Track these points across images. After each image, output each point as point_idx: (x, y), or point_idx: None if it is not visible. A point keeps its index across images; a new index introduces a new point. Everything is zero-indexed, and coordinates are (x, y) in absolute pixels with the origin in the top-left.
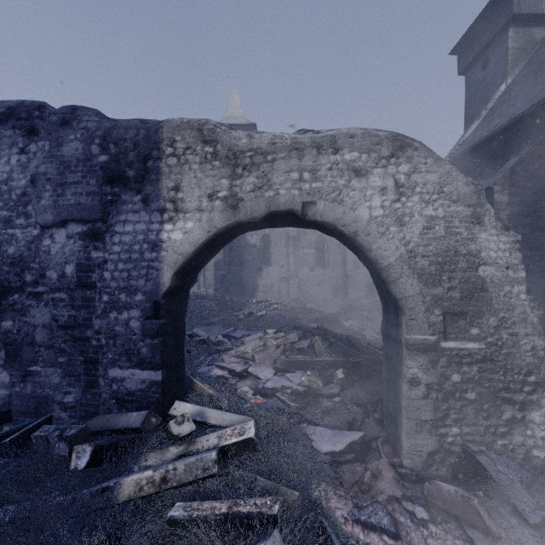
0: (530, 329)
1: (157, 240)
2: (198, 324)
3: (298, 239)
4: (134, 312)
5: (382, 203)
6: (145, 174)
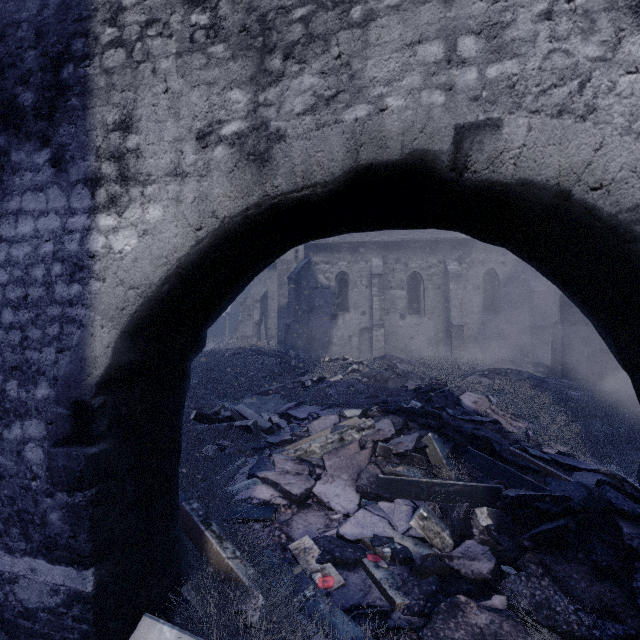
0: None
1: (82, 254)
2: (250, 392)
3: (384, 278)
4: (33, 425)
5: None
6: (56, 96)
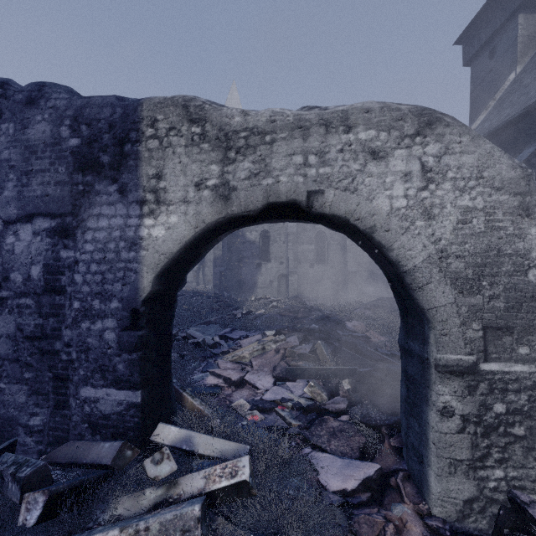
0: None
1: (136, 237)
2: (195, 322)
3: (297, 235)
4: (109, 321)
5: (406, 191)
6: (121, 159)
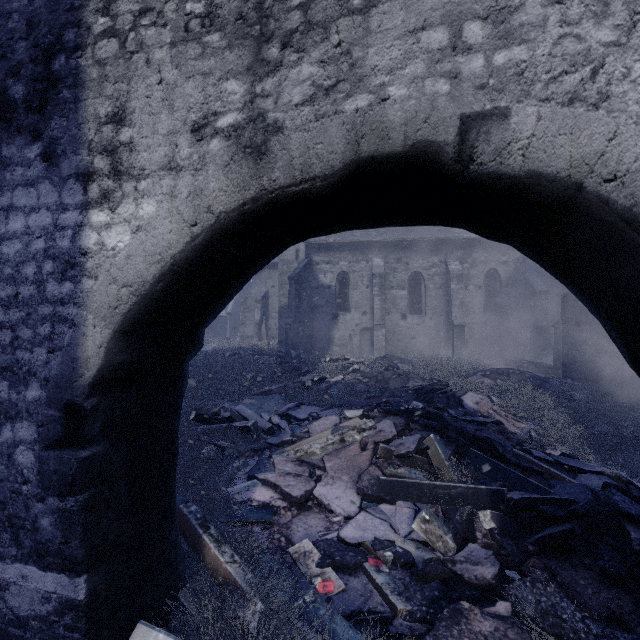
0: None
1: (74, 251)
2: (251, 392)
3: (385, 277)
4: (24, 427)
5: None
6: (47, 88)
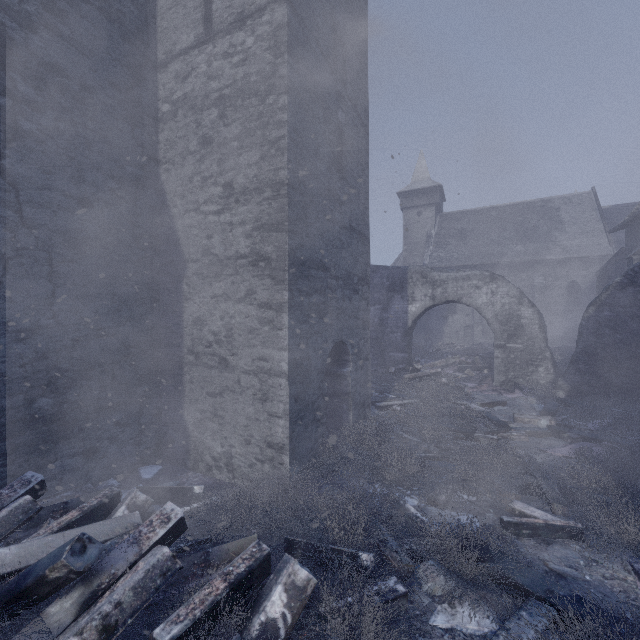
0: (539, 340)
1: (406, 310)
2: None
3: None
4: (398, 334)
5: (486, 298)
6: (402, 288)
